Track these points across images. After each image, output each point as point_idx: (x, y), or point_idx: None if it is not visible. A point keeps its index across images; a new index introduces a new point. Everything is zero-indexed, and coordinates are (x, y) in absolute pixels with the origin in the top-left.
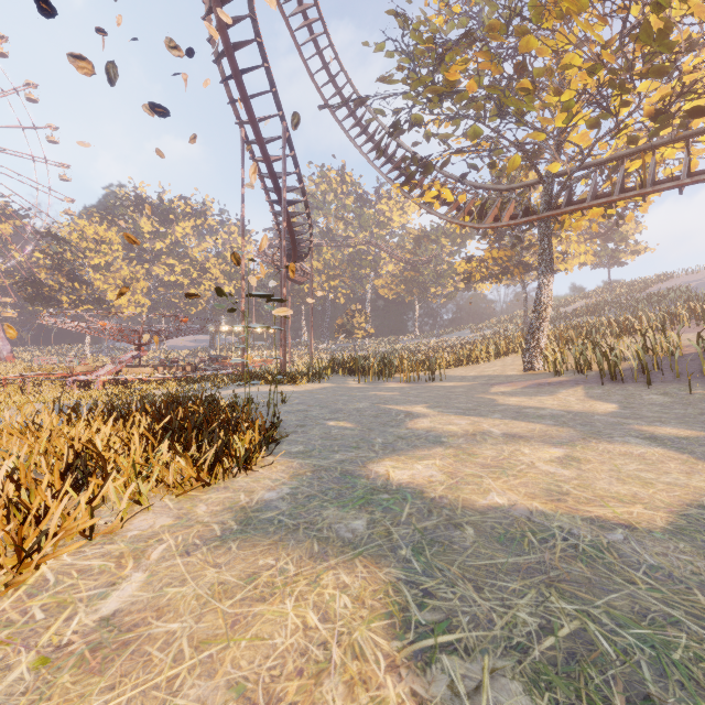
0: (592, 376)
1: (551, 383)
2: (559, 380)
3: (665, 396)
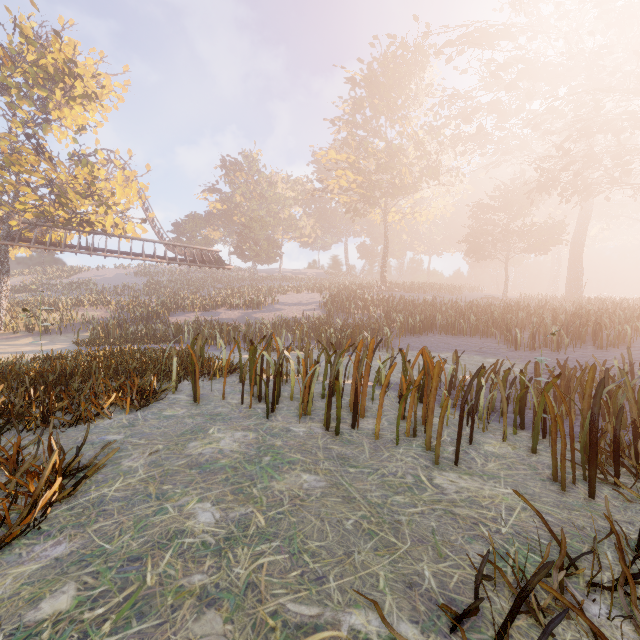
0: (36, 333)
1: (13, 337)
2: (17, 336)
3: (67, 337)
